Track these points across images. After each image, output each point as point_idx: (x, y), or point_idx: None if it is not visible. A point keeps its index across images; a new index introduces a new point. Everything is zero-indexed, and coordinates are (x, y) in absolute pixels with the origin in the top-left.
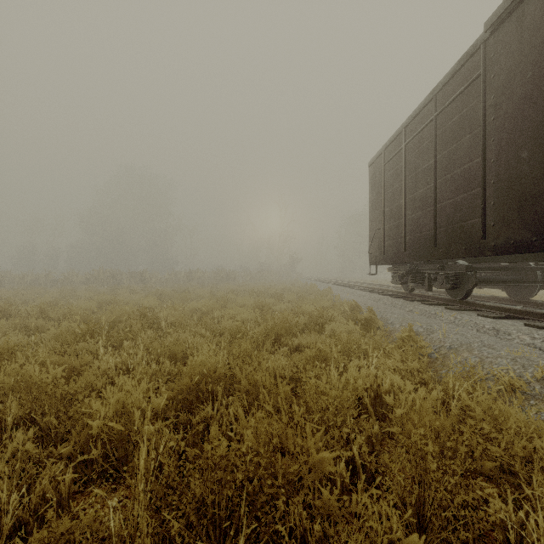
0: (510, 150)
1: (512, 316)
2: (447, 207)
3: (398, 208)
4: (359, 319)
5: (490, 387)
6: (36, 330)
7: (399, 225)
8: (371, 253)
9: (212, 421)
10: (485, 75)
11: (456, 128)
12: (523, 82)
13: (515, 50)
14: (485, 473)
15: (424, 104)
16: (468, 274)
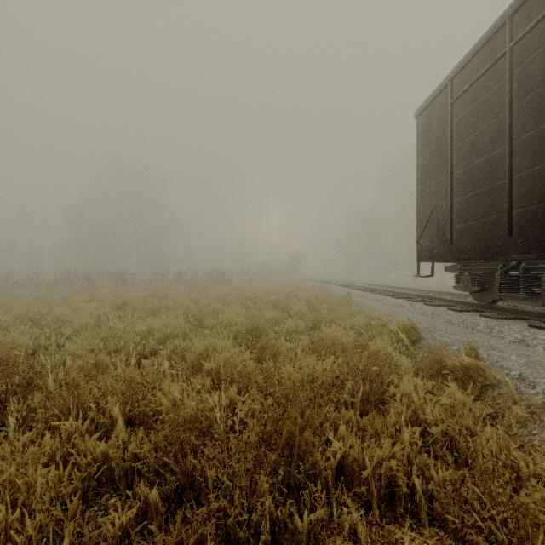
0: None
1: None
2: None
3: (489, 164)
4: (445, 365)
5: None
6: None
7: (491, 192)
8: (420, 245)
9: None
10: None
11: None
12: None
13: None
14: None
15: None
16: None
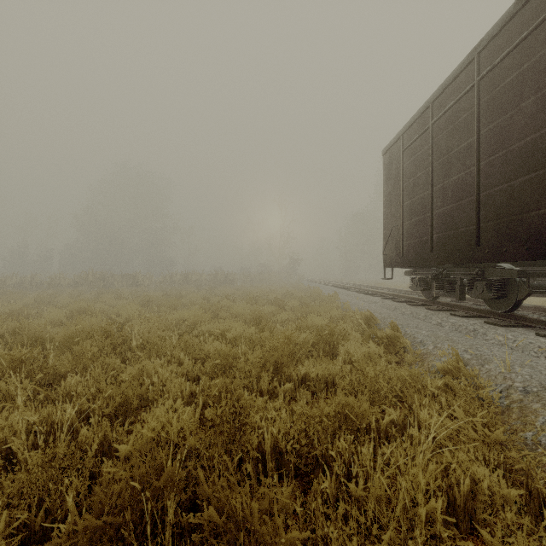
0: None
1: None
2: (497, 195)
3: (422, 201)
4: (379, 336)
5: None
6: None
7: (423, 221)
8: (385, 254)
9: None
10: None
11: (511, 91)
12: None
13: None
14: None
15: (461, 67)
16: (518, 281)
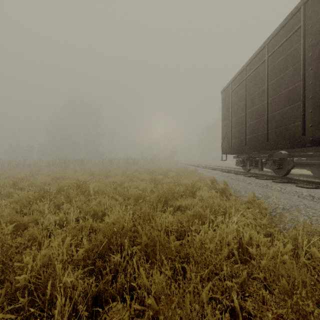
0: None
1: None
2: (276, 116)
3: (241, 118)
4: (217, 188)
5: None
6: (8, 195)
7: (241, 129)
8: (222, 147)
9: (119, 268)
10: (305, 26)
11: (282, 64)
12: None
13: None
14: None
15: (259, 50)
16: (288, 160)
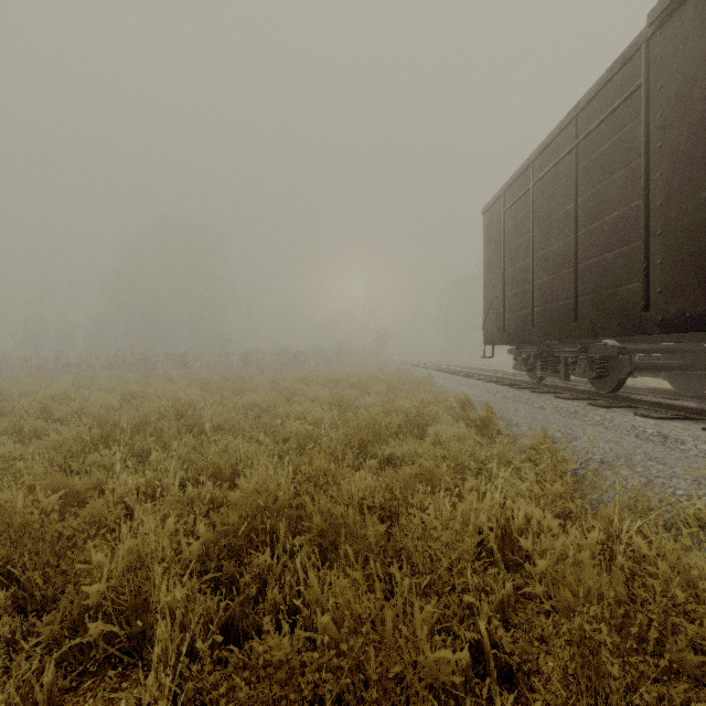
0: (685, 189)
1: (683, 416)
2: (593, 268)
3: (523, 269)
4: (472, 419)
5: (665, 521)
6: (34, 434)
7: (524, 292)
8: (485, 330)
9: (270, 576)
10: (649, 85)
11: (605, 160)
12: (704, 94)
13: (693, 49)
14: (687, 671)
15: (560, 128)
16: (621, 359)
